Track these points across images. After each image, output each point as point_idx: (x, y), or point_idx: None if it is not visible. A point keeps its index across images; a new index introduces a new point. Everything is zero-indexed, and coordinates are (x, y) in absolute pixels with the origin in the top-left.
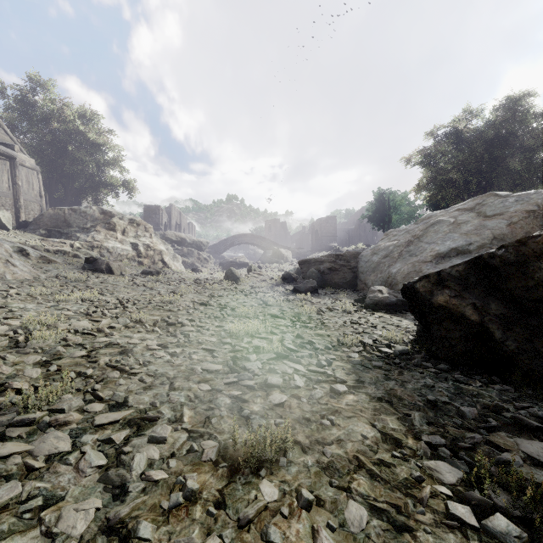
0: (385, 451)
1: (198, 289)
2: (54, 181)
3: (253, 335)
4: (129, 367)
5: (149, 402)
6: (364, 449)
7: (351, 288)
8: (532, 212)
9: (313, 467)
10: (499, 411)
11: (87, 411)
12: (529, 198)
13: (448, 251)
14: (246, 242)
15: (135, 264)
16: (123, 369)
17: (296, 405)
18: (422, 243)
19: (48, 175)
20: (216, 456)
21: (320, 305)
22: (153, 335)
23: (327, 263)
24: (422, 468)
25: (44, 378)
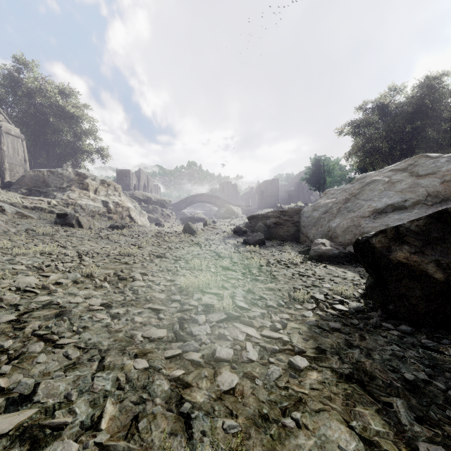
0: None
1: (157, 242)
2: (38, 148)
3: (203, 290)
4: (58, 336)
5: (63, 393)
6: None
7: (294, 241)
8: None
9: None
10: None
11: None
12: None
13: (385, 207)
14: (203, 200)
15: (105, 219)
16: (50, 339)
17: (250, 390)
18: (359, 200)
19: (33, 142)
20: None
21: (268, 256)
22: (101, 292)
23: (273, 218)
24: None
25: None
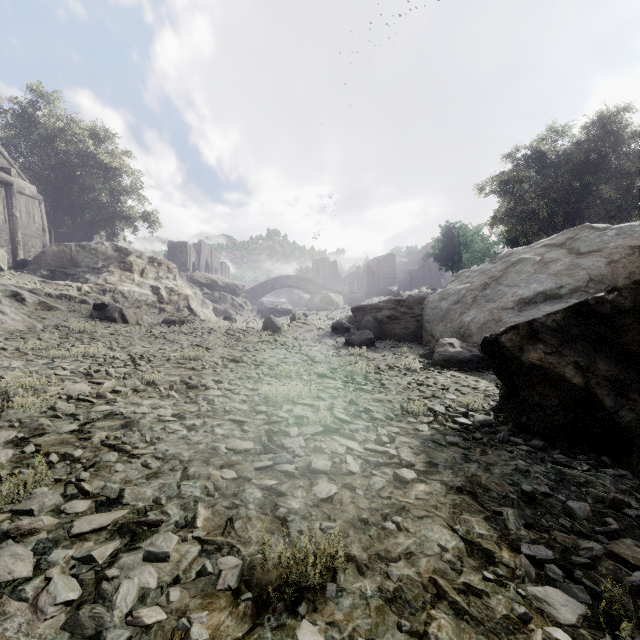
0: (473, 571)
1: (229, 342)
2: (60, 212)
3: (294, 401)
4: (131, 447)
5: (152, 498)
6: (443, 567)
7: (415, 341)
8: (637, 248)
9: (374, 597)
10: (617, 506)
11: (65, 513)
12: (633, 230)
13: (534, 296)
14: (289, 285)
15: (156, 311)
16: (123, 449)
17: (349, 499)
18: (502, 286)
19: (53, 205)
20: (238, 582)
21: (378, 361)
22: (169, 402)
23: (386, 310)
24: (525, 598)
25: (15, 463)
